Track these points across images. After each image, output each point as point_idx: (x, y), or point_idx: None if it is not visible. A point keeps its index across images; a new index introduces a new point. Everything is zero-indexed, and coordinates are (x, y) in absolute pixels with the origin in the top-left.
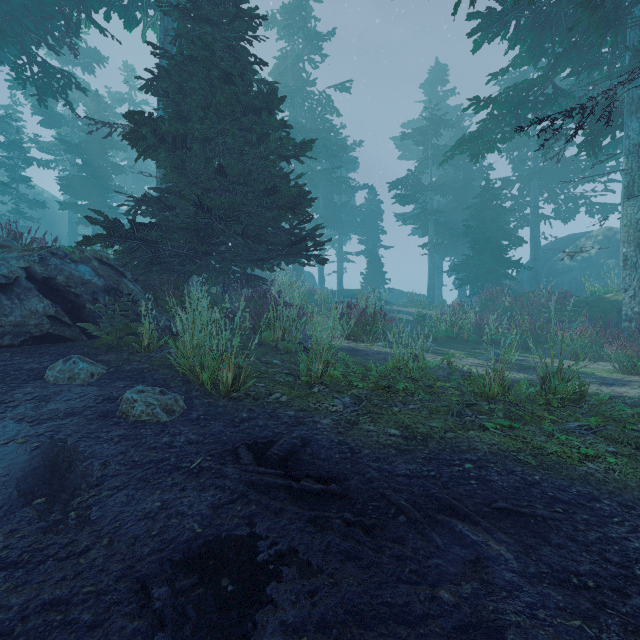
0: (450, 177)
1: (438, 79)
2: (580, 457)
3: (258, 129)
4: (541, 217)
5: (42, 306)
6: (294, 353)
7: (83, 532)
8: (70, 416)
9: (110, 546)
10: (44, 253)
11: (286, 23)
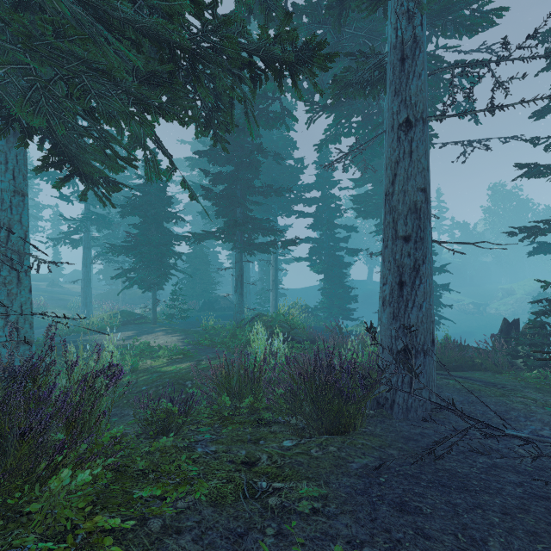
0: None
1: None
2: None
3: None
4: None
5: None
6: None
7: None
8: None
9: None
10: None
11: None
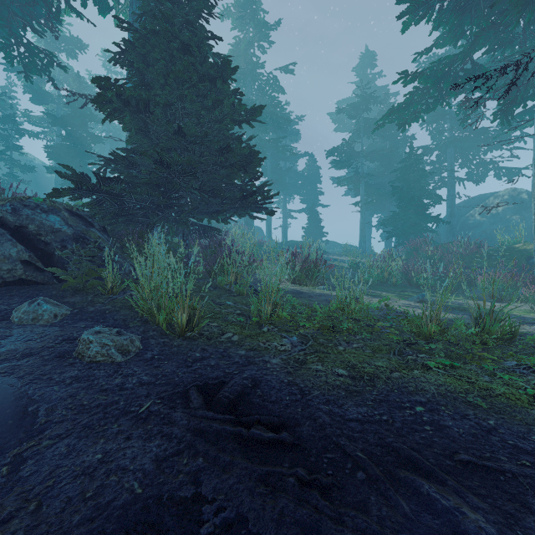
0: (378, 146)
1: (368, 63)
2: (529, 399)
3: (213, 95)
4: (456, 179)
5: (14, 252)
6: (245, 295)
7: (11, 493)
8: (27, 357)
9: (36, 513)
10: (17, 204)
11: (239, 15)
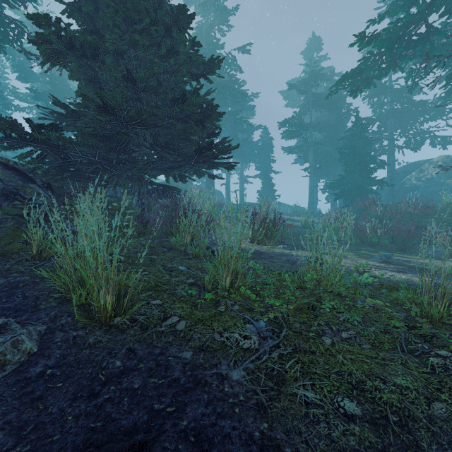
0: (325, 118)
1: (314, 47)
2: None
3: (168, 43)
4: (396, 147)
5: None
6: (202, 257)
7: None
8: None
9: None
10: None
11: (201, 2)
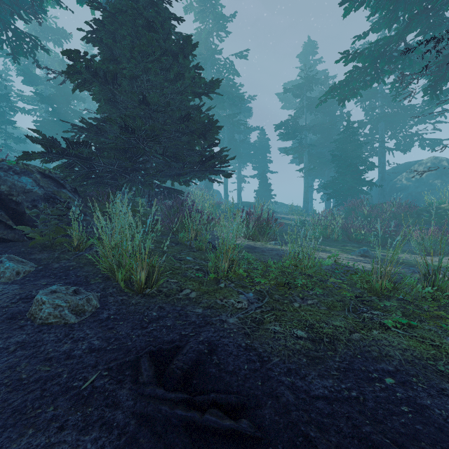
0: (319, 121)
1: (310, 51)
2: None
3: (175, 69)
4: (386, 149)
5: None
6: (204, 251)
7: None
8: None
9: None
10: None
11: (200, 9)
